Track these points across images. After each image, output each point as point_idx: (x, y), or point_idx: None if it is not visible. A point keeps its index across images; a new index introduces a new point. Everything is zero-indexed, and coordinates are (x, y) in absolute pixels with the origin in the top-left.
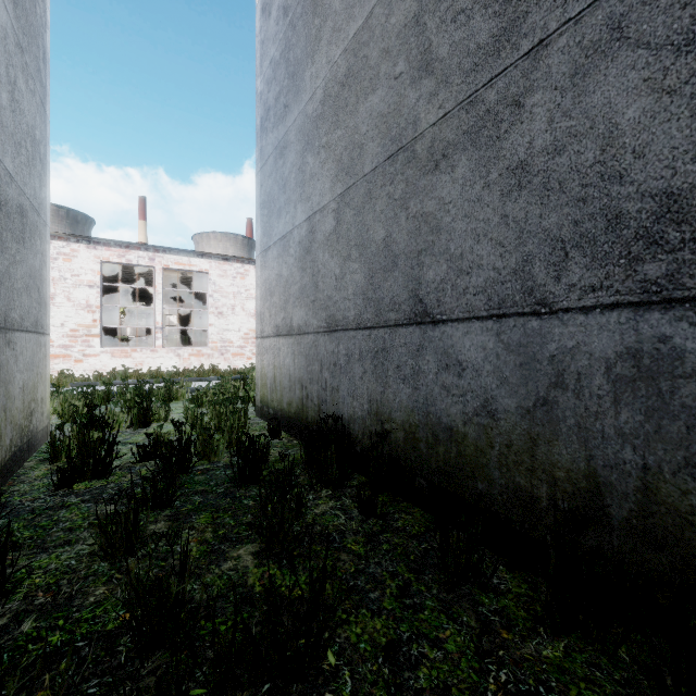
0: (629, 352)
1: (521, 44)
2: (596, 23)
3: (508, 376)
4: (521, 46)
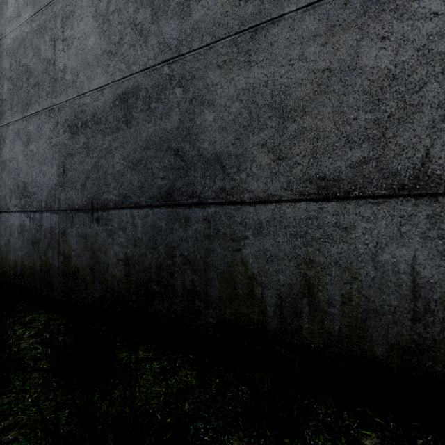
0: (20, 225)
1: (5, 120)
2: (16, 127)
3: (3, 233)
4: (5, 121)
